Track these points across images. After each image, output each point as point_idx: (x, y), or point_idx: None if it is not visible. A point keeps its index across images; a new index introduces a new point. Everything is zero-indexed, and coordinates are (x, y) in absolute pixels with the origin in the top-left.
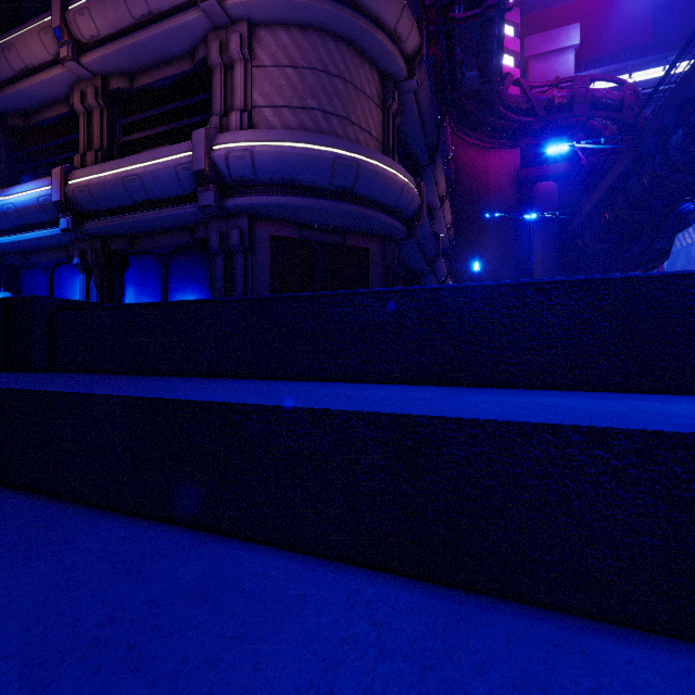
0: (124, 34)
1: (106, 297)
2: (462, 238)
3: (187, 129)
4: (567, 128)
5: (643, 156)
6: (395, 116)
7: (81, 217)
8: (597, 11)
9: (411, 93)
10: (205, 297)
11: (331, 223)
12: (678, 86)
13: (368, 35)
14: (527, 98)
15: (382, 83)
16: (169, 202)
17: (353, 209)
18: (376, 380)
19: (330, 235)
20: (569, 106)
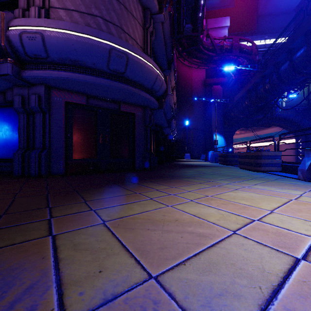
0: None
1: None
2: (180, 109)
3: None
4: (228, 61)
5: (265, 76)
6: (151, 35)
7: None
8: (235, 14)
9: (160, 24)
10: (15, 143)
11: (110, 95)
12: (287, 41)
13: None
14: (212, 43)
15: (143, 12)
16: None
17: (124, 87)
18: None
19: (110, 103)
20: (230, 50)
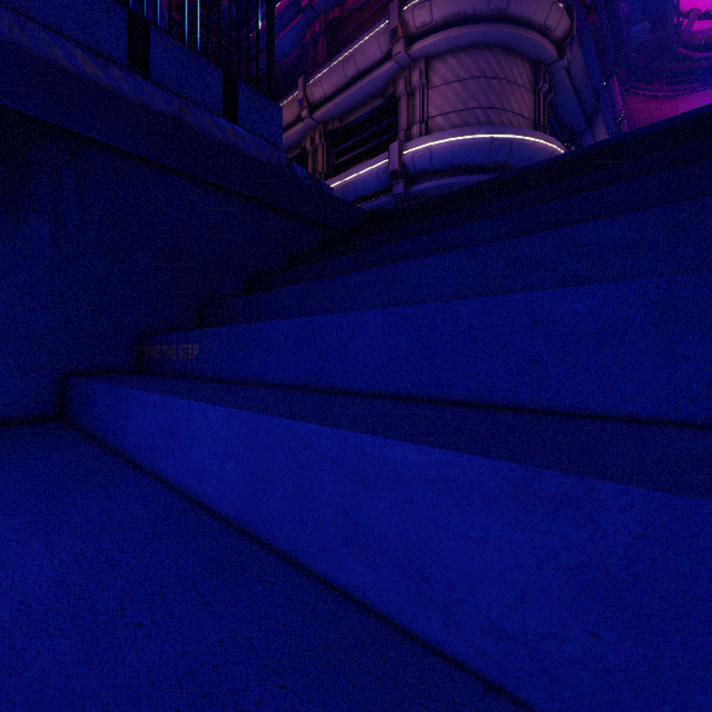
0: (340, 91)
1: None
2: None
3: (379, 146)
4: None
5: None
6: (546, 95)
7: None
8: None
9: (562, 71)
10: None
11: None
12: None
13: (520, 37)
14: None
15: (533, 70)
16: (371, 198)
17: None
18: None
19: None
20: None
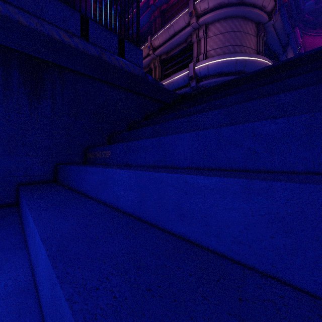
0: (166, 41)
1: None
2: None
3: (184, 65)
4: None
5: None
6: (263, 38)
7: None
8: None
9: (270, 26)
10: None
11: None
12: None
13: (250, 12)
14: None
15: (257, 26)
16: (180, 88)
17: None
18: None
19: None
20: None
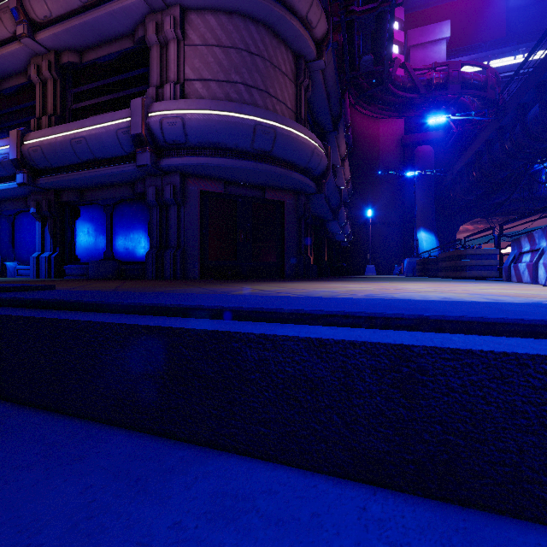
0: (73, 15)
1: (59, 241)
2: (358, 190)
3: (128, 98)
4: (442, 103)
5: (505, 127)
6: (306, 90)
7: (36, 173)
8: (463, 11)
9: (319, 72)
10: (144, 242)
11: (252, 180)
12: (536, 70)
13: (284, 20)
14: (411, 78)
15: (296, 62)
16: (112, 161)
17: (271, 168)
18: (308, 465)
19: (252, 190)
20: (444, 86)
